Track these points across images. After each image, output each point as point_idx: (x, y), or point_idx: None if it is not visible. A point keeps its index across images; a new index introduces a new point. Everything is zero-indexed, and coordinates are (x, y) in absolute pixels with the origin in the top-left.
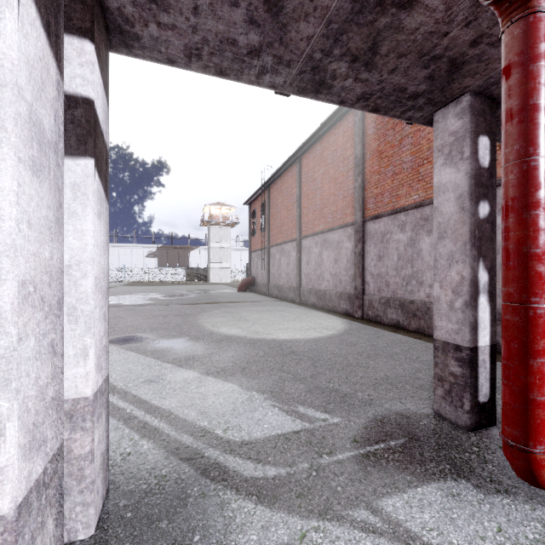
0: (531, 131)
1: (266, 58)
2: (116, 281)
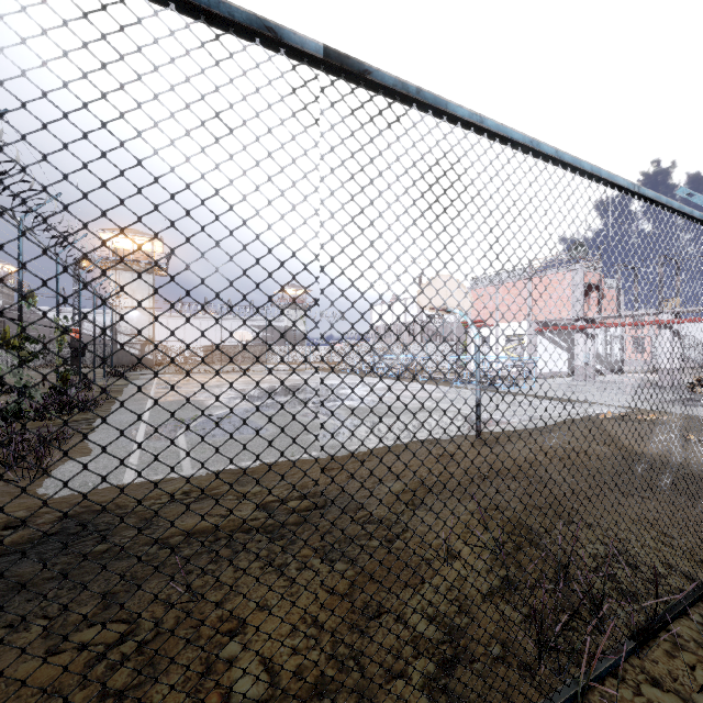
0: None
1: None
2: None
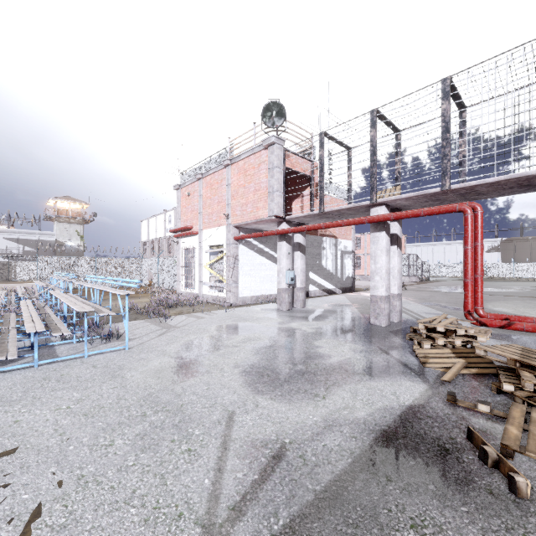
0: (474, 238)
1: (446, 202)
2: (452, 276)
